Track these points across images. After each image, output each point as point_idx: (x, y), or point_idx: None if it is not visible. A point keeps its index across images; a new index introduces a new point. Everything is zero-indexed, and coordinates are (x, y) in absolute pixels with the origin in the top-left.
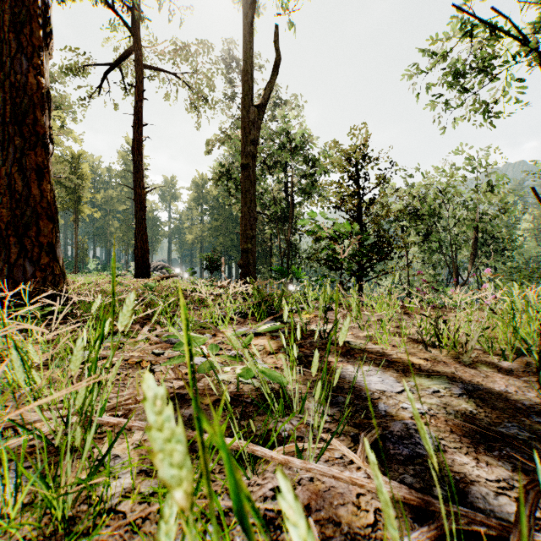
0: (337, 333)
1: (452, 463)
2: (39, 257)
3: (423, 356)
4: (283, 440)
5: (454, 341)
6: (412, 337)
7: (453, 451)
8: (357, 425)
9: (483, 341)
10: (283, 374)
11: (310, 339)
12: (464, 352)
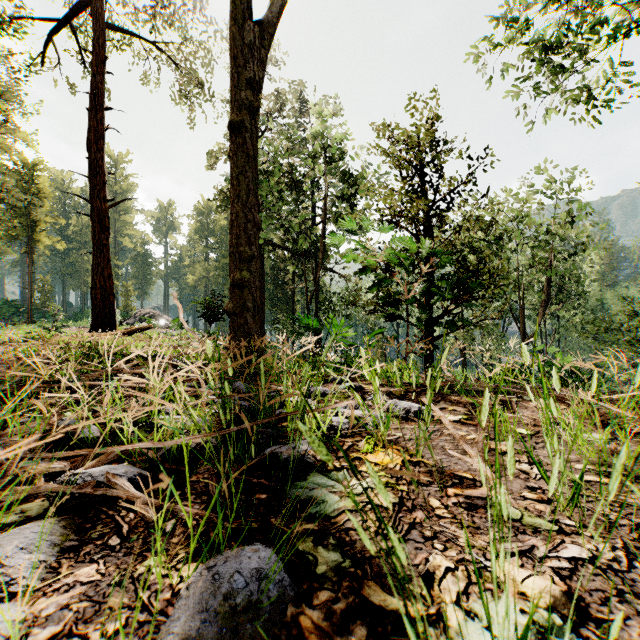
0: None
1: None
2: None
3: None
4: None
5: None
6: None
7: None
8: None
9: None
10: None
11: None
12: None
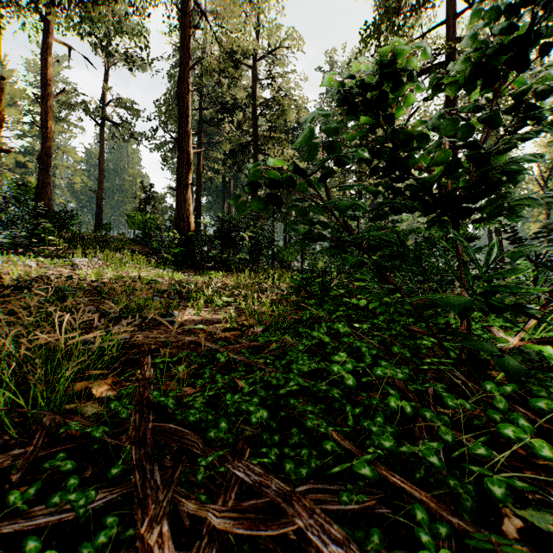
0: None
1: None
2: None
3: None
4: None
5: None
6: None
7: None
8: None
9: None
10: None
11: None
12: None
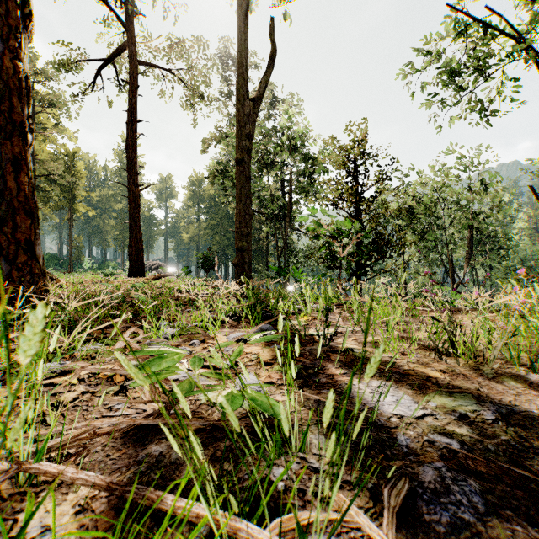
0: (339, 338)
1: (513, 537)
2: (16, 255)
3: (439, 367)
4: (279, 497)
5: (474, 351)
6: (422, 343)
7: (508, 514)
8: (374, 470)
9: (504, 348)
10: (279, 391)
11: (309, 346)
12: (485, 363)
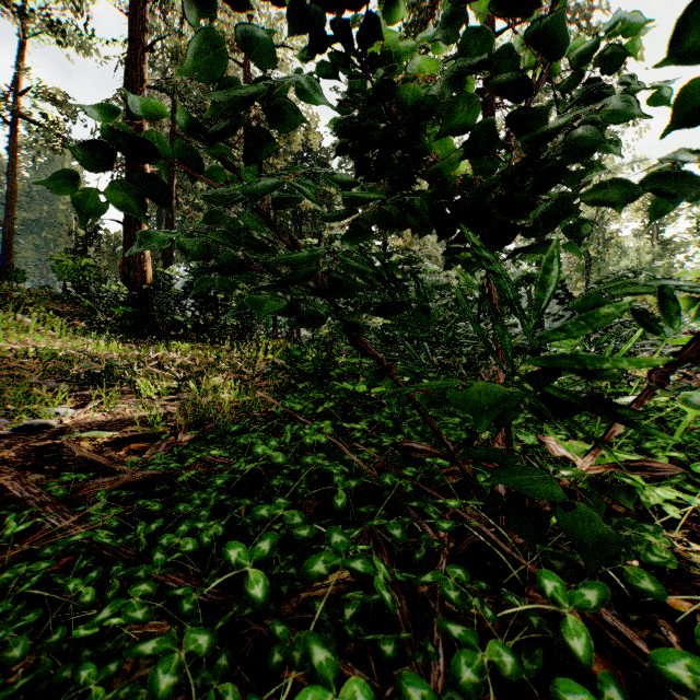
0: None
1: None
2: None
3: None
4: None
5: None
6: None
7: None
8: None
9: None
10: None
11: None
12: None
